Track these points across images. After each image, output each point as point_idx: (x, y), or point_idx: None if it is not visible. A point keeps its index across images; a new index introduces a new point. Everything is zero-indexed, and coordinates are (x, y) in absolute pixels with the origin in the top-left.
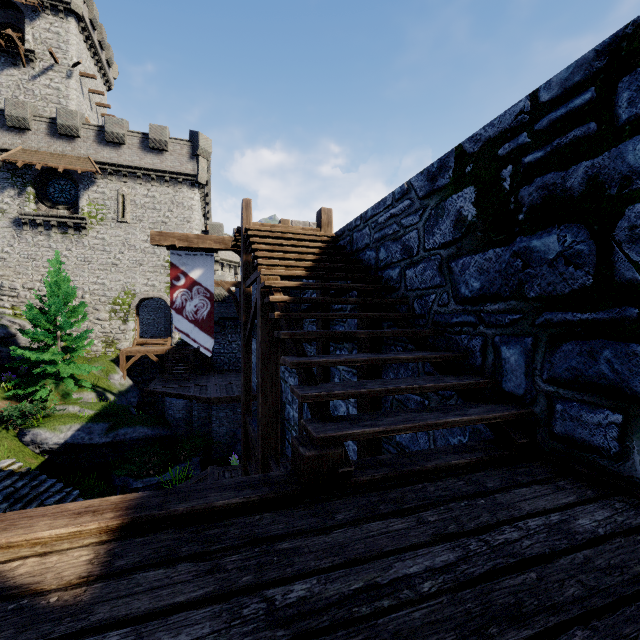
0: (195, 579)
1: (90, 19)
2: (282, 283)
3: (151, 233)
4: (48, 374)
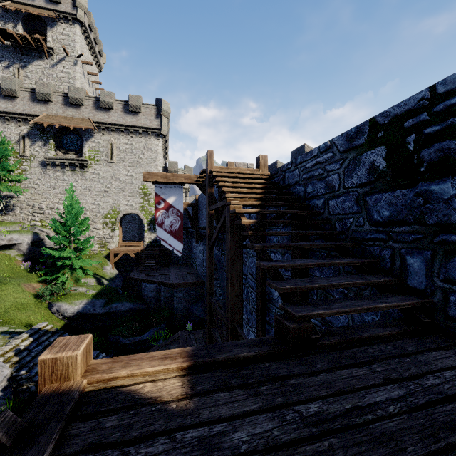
0: (248, 398)
1: (89, 24)
2: (246, 210)
3: (143, 173)
4: (65, 266)
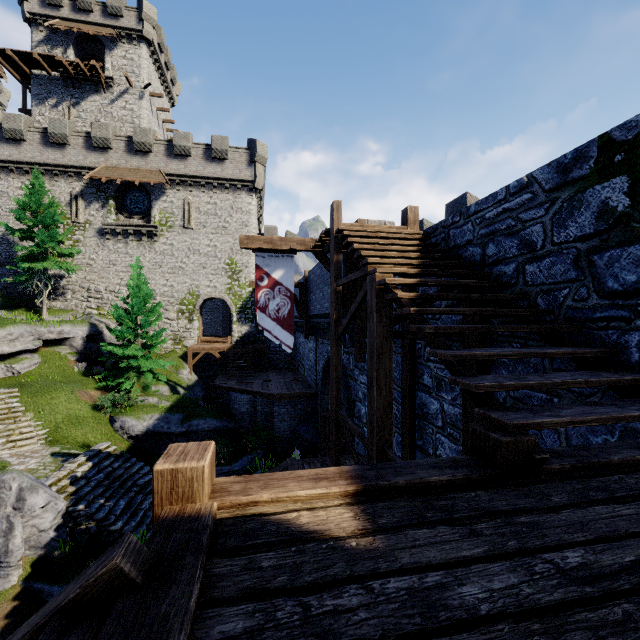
0: (463, 539)
1: (158, 43)
2: (401, 280)
3: (240, 237)
4: (130, 368)
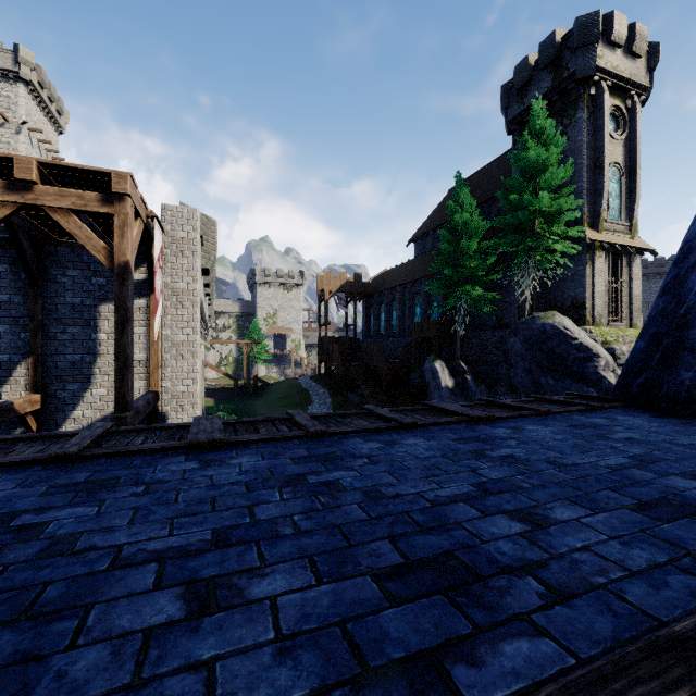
0: None
1: (38, 81)
2: None
3: None
4: None
